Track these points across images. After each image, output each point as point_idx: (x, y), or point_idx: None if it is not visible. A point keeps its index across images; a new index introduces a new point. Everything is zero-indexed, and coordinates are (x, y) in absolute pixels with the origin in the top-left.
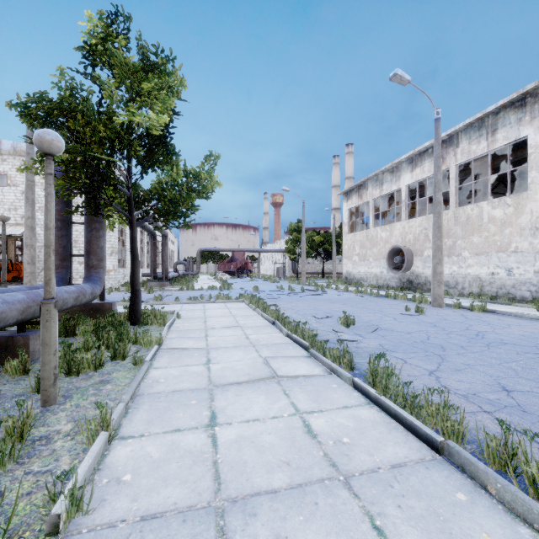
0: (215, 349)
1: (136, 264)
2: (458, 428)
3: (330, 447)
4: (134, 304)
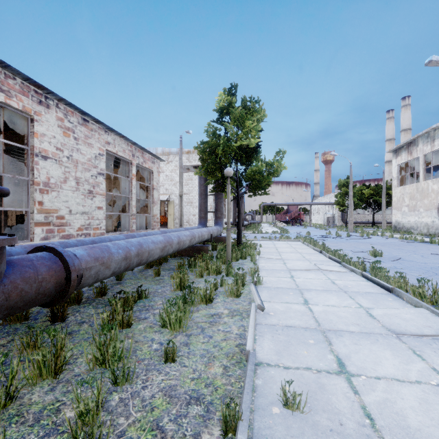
0: (286, 260)
1: (240, 216)
2: (404, 286)
3: (341, 286)
4: (239, 237)
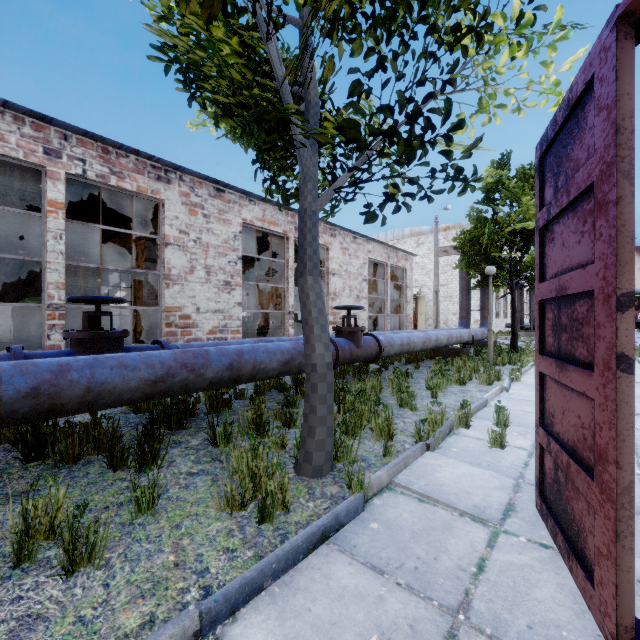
0: None
1: (514, 315)
2: None
3: None
4: (513, 342)
